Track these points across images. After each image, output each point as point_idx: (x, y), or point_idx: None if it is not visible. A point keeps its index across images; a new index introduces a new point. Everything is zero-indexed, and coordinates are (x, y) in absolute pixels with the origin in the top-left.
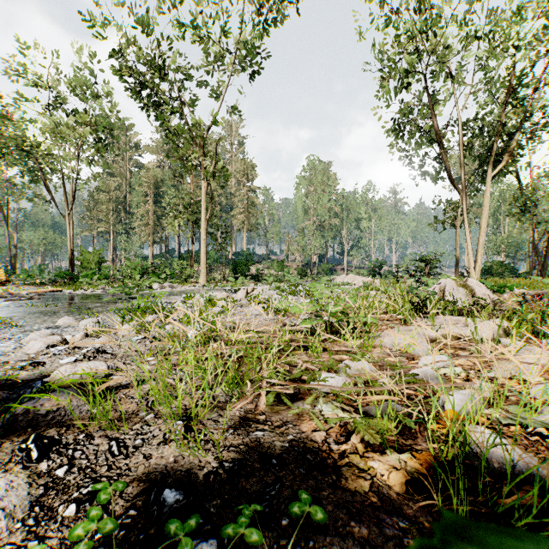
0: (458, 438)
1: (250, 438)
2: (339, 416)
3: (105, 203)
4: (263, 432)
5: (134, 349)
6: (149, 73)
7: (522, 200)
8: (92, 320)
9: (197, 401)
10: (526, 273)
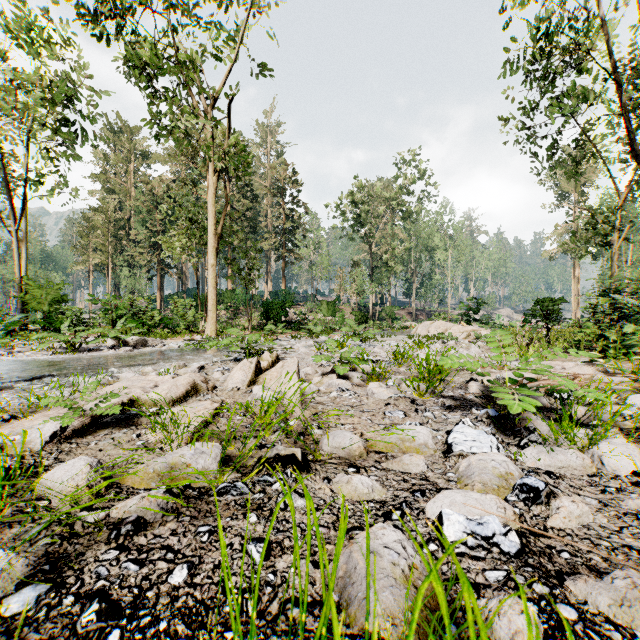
0: None
1: None
2: None
3: (100, 227)
4: None
5: None
6: None
7: None
8: None
9: None
10: None
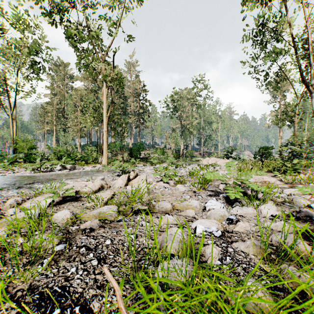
0: None
1: None
2: None
3: (50, 112)
4: None
5: None
6: None
7: None
8: None
9: None
10: None
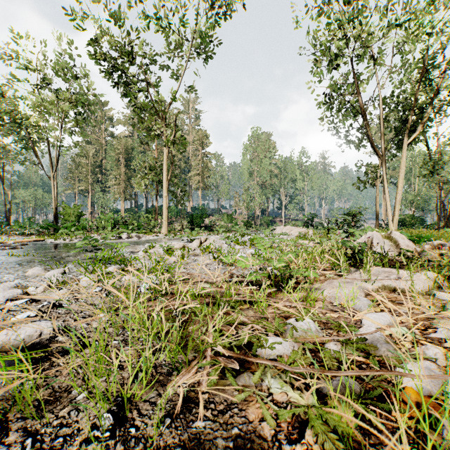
0: (438, 446)
1: (188, 433)
2: (289, 396)
3: (84, 166)
4: (205, 422)
5: (89, 302)
6: (119, 57)
7: (431, 163)
8: (58, 271)
9: (137, 373)
10: (433, 224)
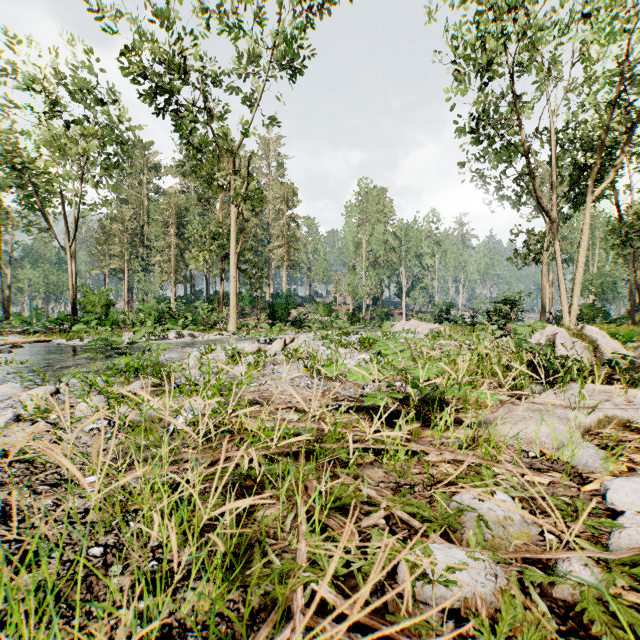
0: None
1: None
2: None
3: (118, 235)
4: None
5: (79, 450)
6: (165, 71)
7: (622, 229)
8: (45, 389)
9: None
10: (623, 318)
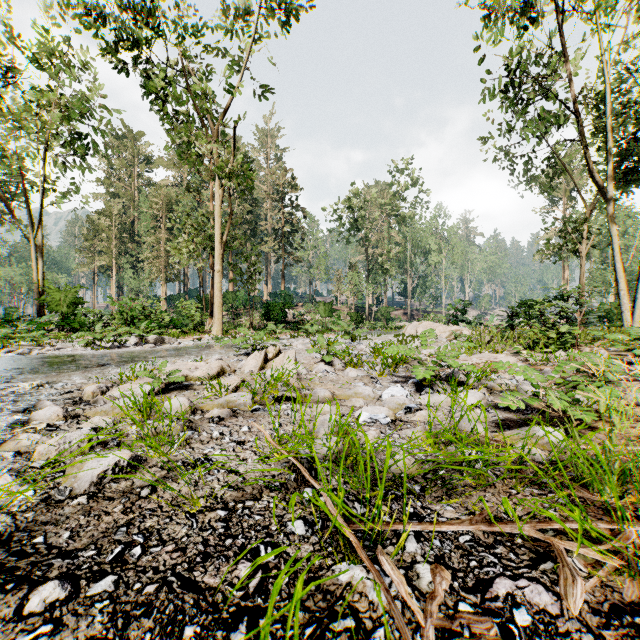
0: None
1: None
2: None
3: (105, 230)
4: None
5: None
6: (132, 20)
7: None
8: None
9: None
10: None
